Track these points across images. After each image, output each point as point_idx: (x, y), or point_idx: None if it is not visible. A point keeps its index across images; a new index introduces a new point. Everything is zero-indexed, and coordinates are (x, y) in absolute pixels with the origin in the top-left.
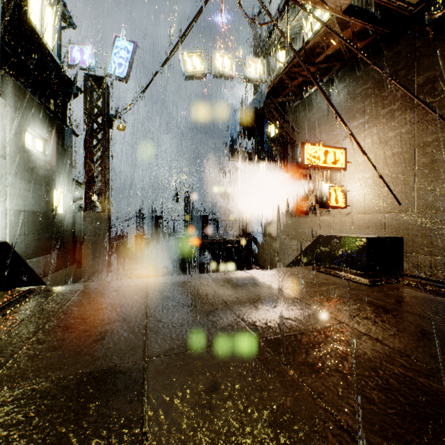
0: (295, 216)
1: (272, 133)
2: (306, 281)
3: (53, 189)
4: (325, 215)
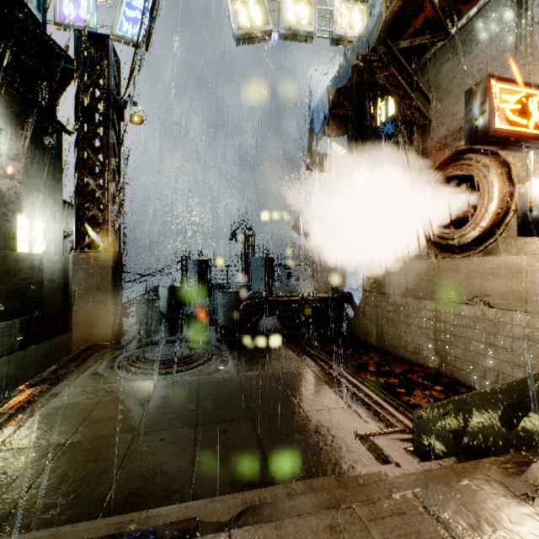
0: (430, 257)
1: (380, 118)
2: None
3: (15, 213)
4: (507, 252)
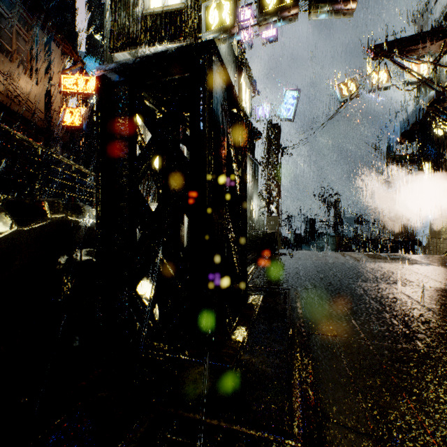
0: None
1: (439, 132)
2: (438, 258)
3: (252, 203)
4: None
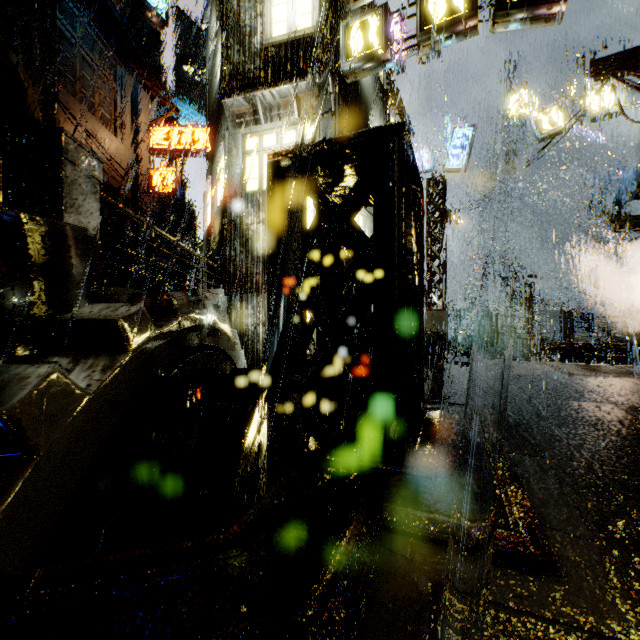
0: None
1: None
2: None
3: None
4: None
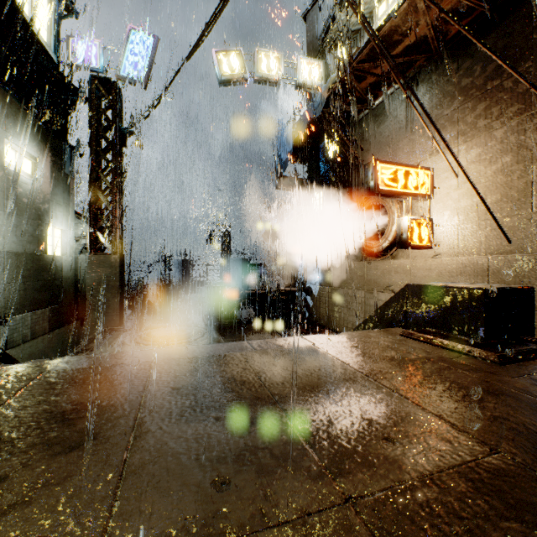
0: (362, 260)
1: (331, 153)
2: (397, 356)
3: (46, 224)
4: (402, 257)
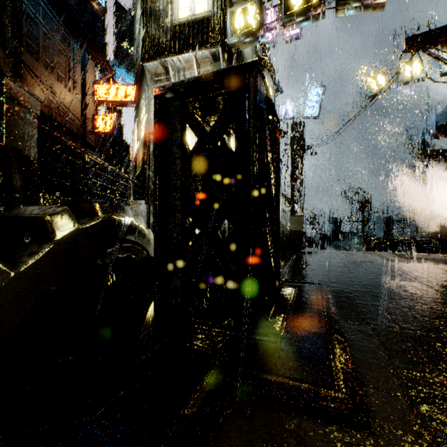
0: None
1: None
2: None
3: None
4: None
